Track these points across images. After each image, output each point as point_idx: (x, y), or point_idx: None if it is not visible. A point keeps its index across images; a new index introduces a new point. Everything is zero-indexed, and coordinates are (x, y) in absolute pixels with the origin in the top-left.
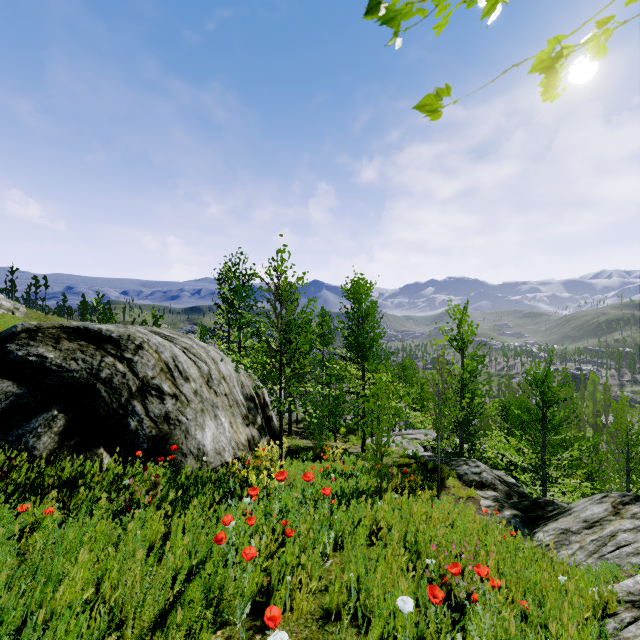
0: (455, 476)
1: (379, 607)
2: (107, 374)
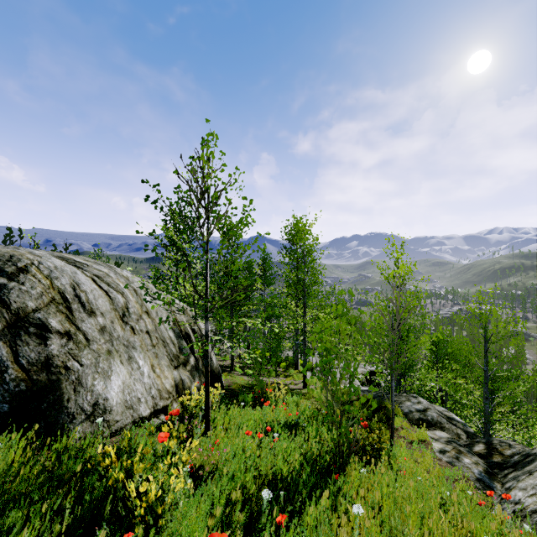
0: (401, 415)
1: None
2: None
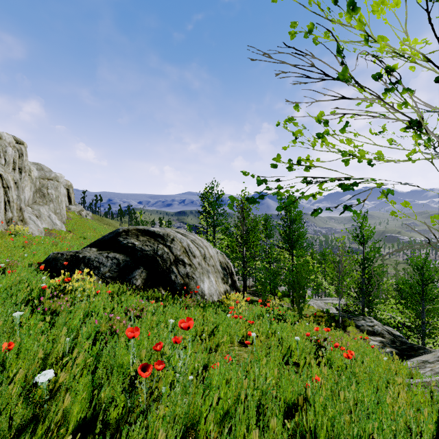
0: (354, 326)
1: (287, 338)
2: (161, 253)
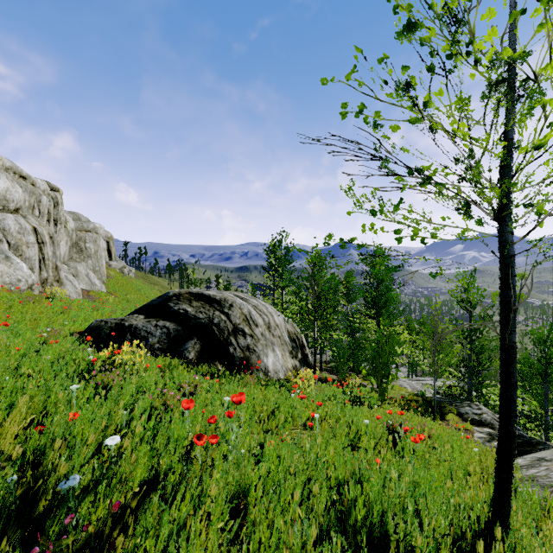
0: (455, 413)
1: (356, 421)
2: (217, 321)
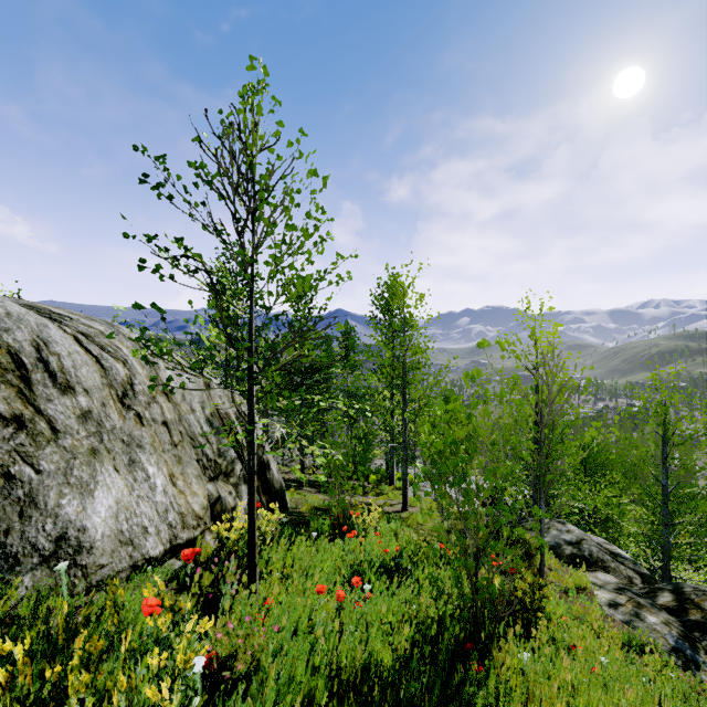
0: (546, 549)
1: None
2: None
